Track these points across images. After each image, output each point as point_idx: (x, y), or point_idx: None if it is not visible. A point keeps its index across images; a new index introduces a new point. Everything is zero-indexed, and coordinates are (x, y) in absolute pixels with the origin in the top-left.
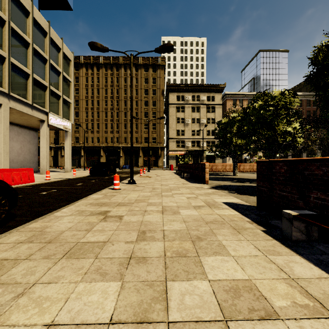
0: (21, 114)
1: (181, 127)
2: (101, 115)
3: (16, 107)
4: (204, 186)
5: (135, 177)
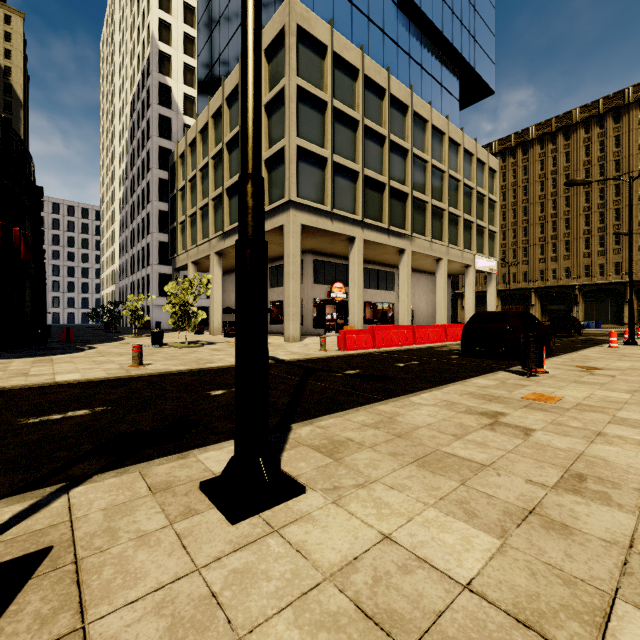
0: (451, 263)
1: None
2: (530, 233)
3: (451, 257)
4: None
5: None
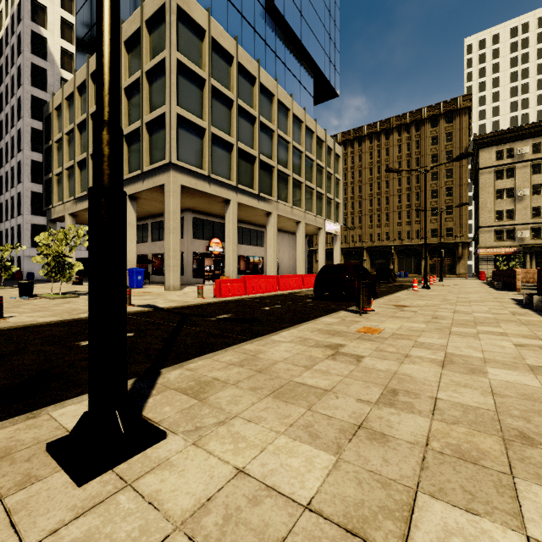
0: (308, 226)
1: (505, 205)
2: (363, 205)
3: (307, 221)
4: (510, 293)
5: None
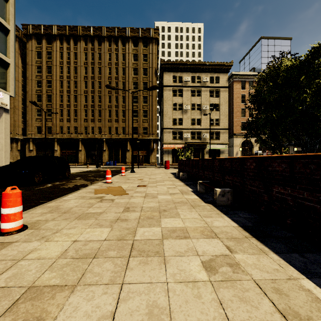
0: None
1: (178, 114)
2: (79, 100)
3: None
4: None
5: (85, 191)
